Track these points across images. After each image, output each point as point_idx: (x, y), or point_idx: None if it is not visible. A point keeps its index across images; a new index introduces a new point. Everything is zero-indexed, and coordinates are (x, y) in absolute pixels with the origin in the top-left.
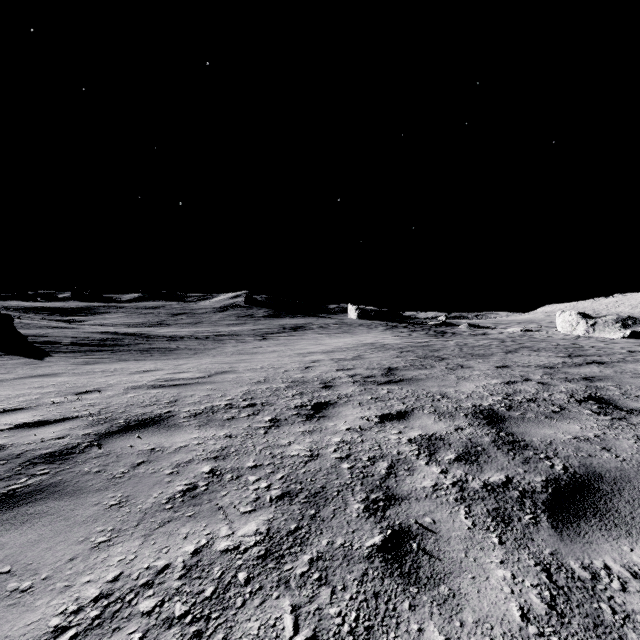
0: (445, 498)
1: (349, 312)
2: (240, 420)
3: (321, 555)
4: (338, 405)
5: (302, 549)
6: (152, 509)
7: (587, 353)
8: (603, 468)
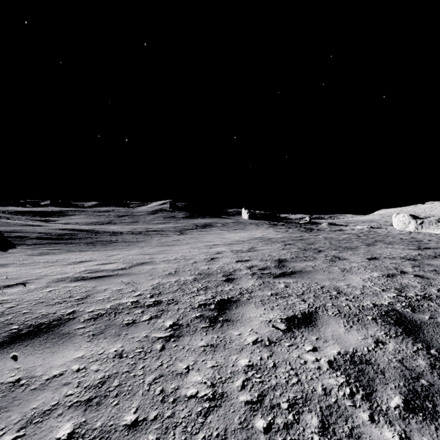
0: None
1: (243, 214)
2: (139, 326)
3: None
4: (241, 303)
5: None
6: None
7: (431, 246)
8: None
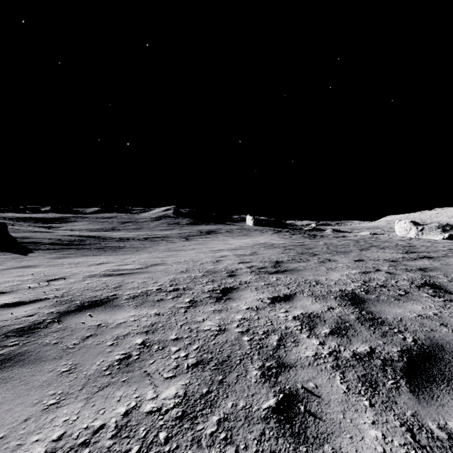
0: (324, 366)
1: (247, 221)
2: (167, 301)
3: (227, 416)
4: (240, 289)
5: (212, 411)
6: (94, 375)
7: (419, 250)
8: (444, 340)
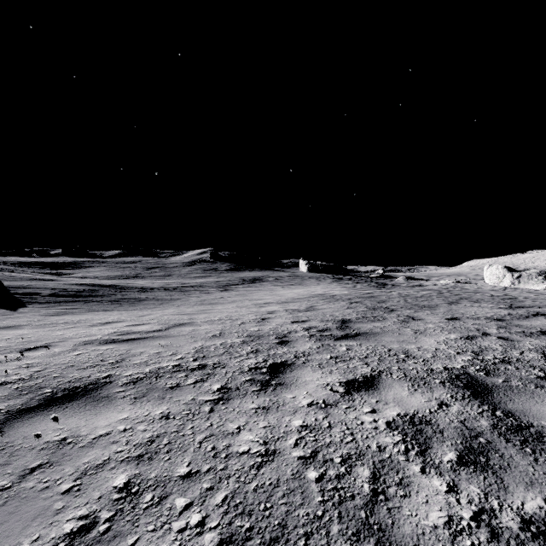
0: None
1: (300, 266)
2: (184, 389)
3: None
4: (296, 367)
5: None
6: None
7: (526, 304)
8: None
